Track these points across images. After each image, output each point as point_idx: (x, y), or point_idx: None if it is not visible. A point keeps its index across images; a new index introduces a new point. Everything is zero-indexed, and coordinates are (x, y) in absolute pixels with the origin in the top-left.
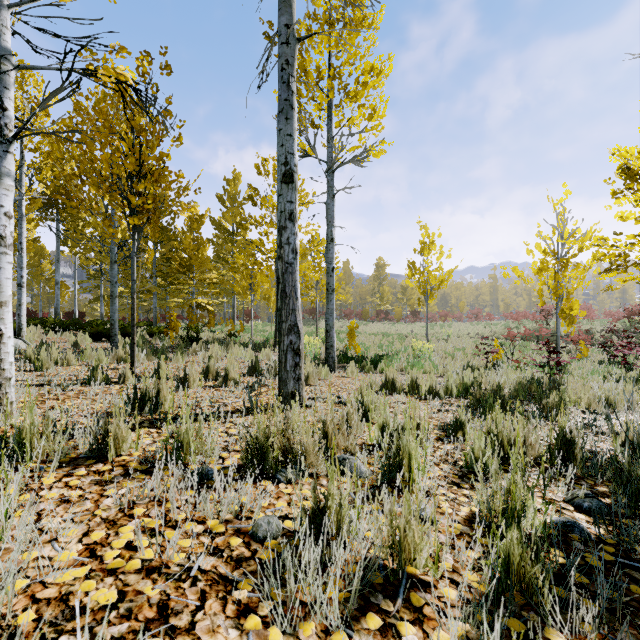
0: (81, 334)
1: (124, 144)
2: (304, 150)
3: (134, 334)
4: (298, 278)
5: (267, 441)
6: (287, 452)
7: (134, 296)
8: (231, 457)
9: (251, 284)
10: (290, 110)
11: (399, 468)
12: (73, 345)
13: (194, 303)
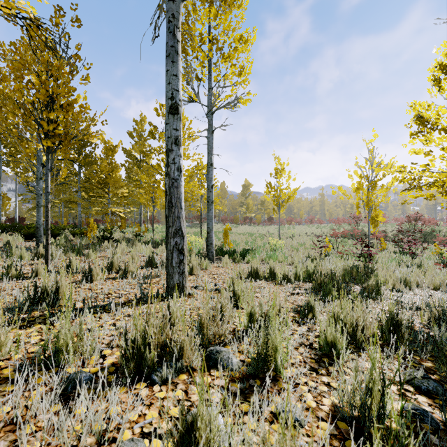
0: (16, 235)
1: (34, 77)
2: (190, 97)
3: (48, 236)
4: (182, 191)
5: (146, 339)
6: (165, 348)
7: (48, 205)
8: (112, 355)
9: (152, 197)
10: (175, 55)
11: (266, 359)
12: (5, 244)
13: (109, 211)
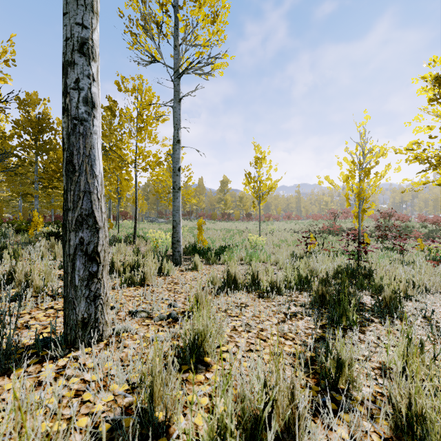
0: None
1: None
2: (152, 55)
3: None
4: (98, 145)
5: None
6: None
7: None
8: None
9: (118, 189)
10: None
11: None
12: None
13: None
